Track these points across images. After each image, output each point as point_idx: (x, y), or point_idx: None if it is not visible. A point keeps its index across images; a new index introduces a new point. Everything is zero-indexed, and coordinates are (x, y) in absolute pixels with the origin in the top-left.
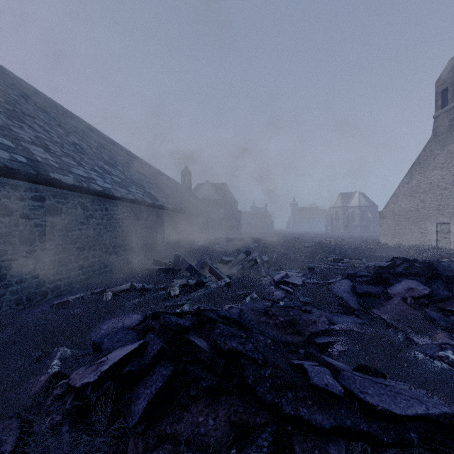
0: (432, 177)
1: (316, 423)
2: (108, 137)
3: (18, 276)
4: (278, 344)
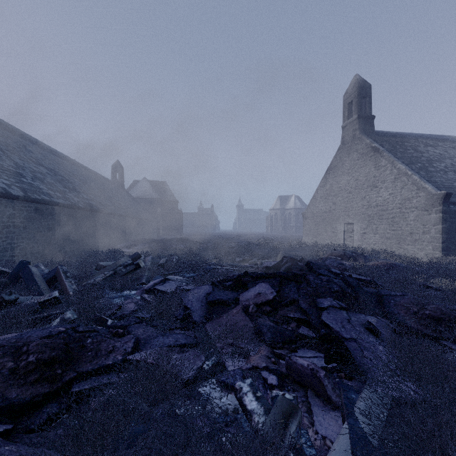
0: (341, 182)
1: None
2: None
3: None
4: None
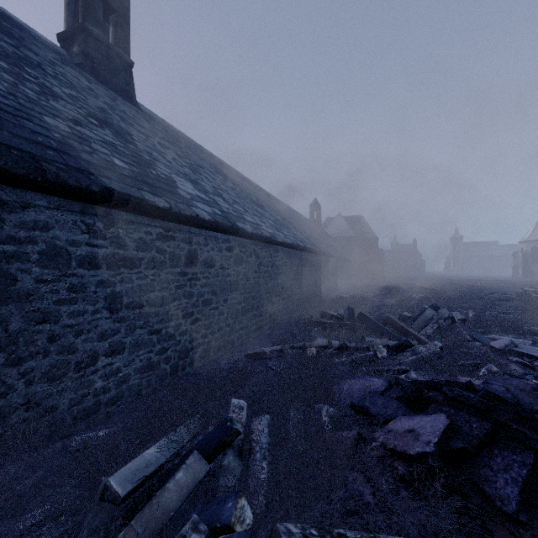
0: None
1: None
2: (243, 175)
3: (218, 324)
4: None
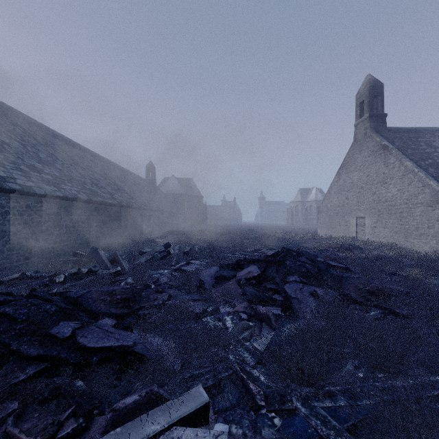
0: (353, 177)
1: (26, 353)
2: (58, 133)
3: None
4: (64, 311)
